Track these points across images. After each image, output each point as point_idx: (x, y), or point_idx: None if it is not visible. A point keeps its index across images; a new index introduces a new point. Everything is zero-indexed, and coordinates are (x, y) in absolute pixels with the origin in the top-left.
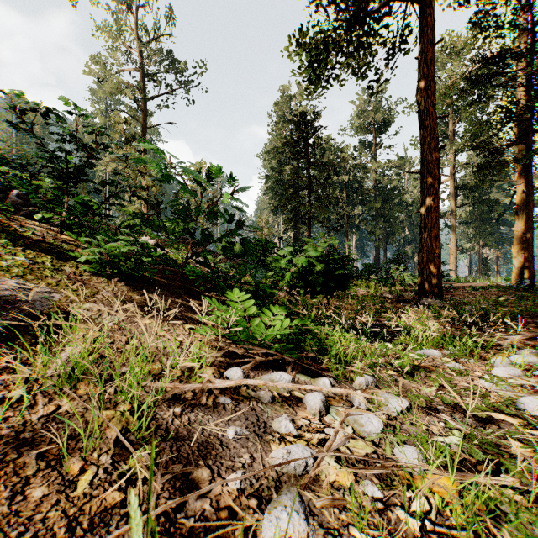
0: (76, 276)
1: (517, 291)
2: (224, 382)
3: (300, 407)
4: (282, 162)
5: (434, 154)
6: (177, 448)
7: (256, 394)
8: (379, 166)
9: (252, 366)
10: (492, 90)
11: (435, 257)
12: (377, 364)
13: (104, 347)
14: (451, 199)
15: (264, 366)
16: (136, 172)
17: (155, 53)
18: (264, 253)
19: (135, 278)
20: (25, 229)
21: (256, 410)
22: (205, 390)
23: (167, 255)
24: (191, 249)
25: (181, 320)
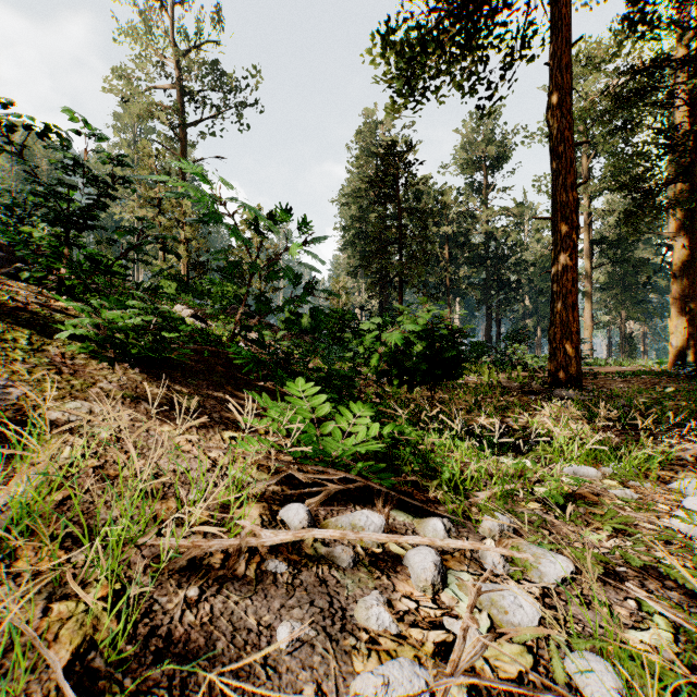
0: (66, 359)
1: (678, 378)
2: (275, 536)
3: (400, 574)
4: (364, 209)
5: (570, 193)
6: (182, 679)
7: (329, 552)
8: (491, 214)
9: (323, 500)
10: (641, 113)
11: (572, 333)
12: (512, 493)
13: (85, 475)
14: (586, 257)
15: (341, 497)
16: (172, 221)
17: (198, 65)
18: (341, 328)
19: (157, 362)
20: (1, 293)
21: (328, 584)
22: (244, 550)
23: (209, 329)
24: (239, 321)
25: (218, 425)
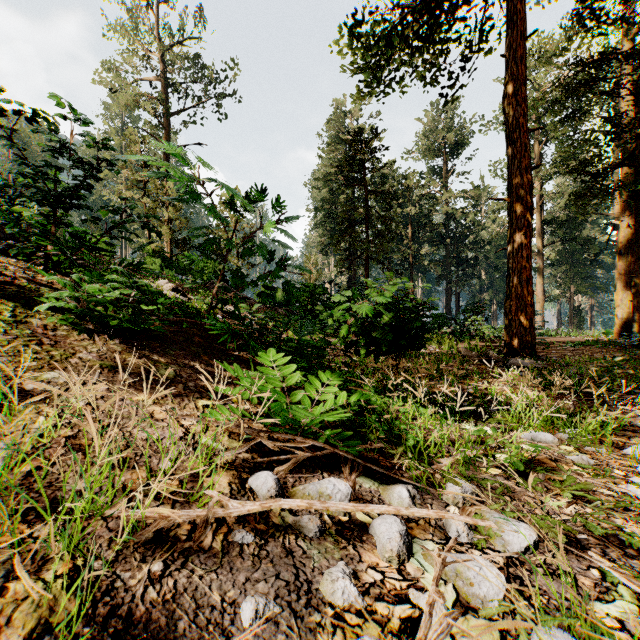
0: (48, 330)
1: (624, 347)
2: (242, 506)
3: (366, 543)
4: (334, 191)
5: (525, 176)
6: None
7: (296, 521)
8: (451, 196)
9: (291, 468)
10: (589, 103)
11: (526, 306)
12: (474, 459)
13: (57, 445)
14: (538, 236)
15: (309, 464)
16: (156, 202)
17: (181, 58)
18: (312, 301)
19: (137, 333)
20: None
21: (295, 555)
22: (210, 521)
23: (188, 302)
24: (215, 294)
25: (193, 393)
